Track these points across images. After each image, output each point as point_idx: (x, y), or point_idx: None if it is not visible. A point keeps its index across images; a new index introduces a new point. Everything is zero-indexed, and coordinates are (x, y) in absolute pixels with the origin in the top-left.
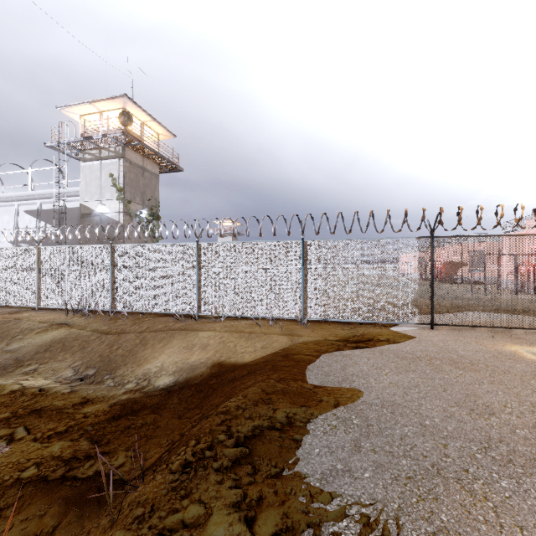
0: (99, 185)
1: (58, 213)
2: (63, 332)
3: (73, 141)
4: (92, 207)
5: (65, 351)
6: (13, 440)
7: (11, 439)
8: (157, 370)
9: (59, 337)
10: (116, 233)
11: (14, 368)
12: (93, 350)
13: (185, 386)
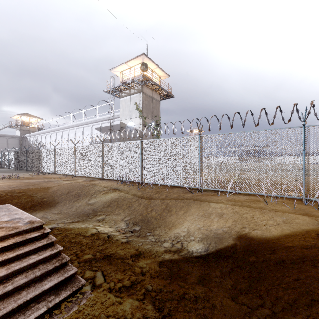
0: (129, 110)
1: (109, 128)
2: (116, 195)
3: (117, 86)
4: (126, 122)
5: (119, 207)
6: (95, 286)
7: (93, 284)
8: (185, 233)
9: (115, 198)
10: (144, 132)
11: (92, 216)
12: (135, 209)
13: (220, 256)
